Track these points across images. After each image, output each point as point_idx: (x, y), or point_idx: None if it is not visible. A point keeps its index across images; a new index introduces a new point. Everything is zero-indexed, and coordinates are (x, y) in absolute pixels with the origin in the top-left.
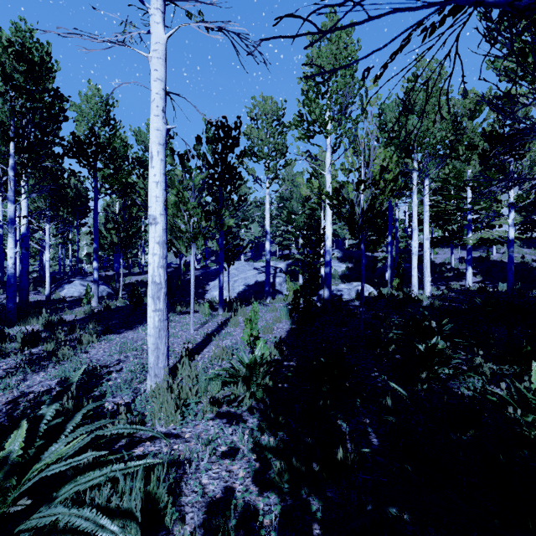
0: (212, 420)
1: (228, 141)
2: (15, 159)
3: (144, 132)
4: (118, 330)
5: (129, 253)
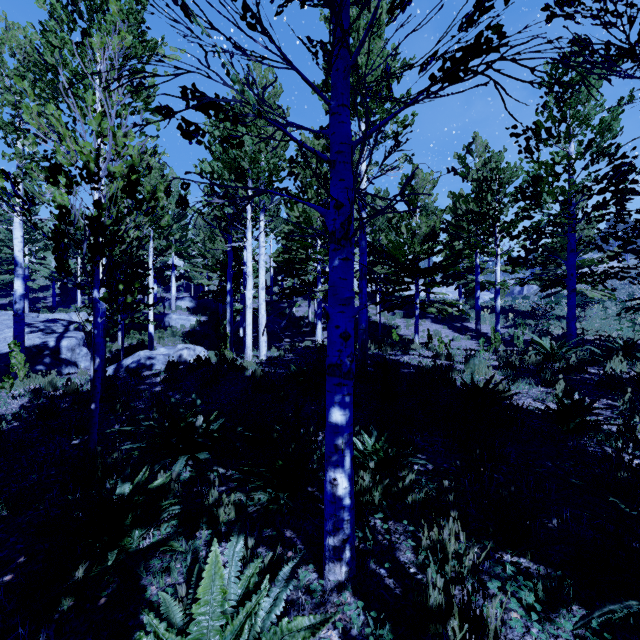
0: None
1: None
2: None
3: None
4: None
5: None
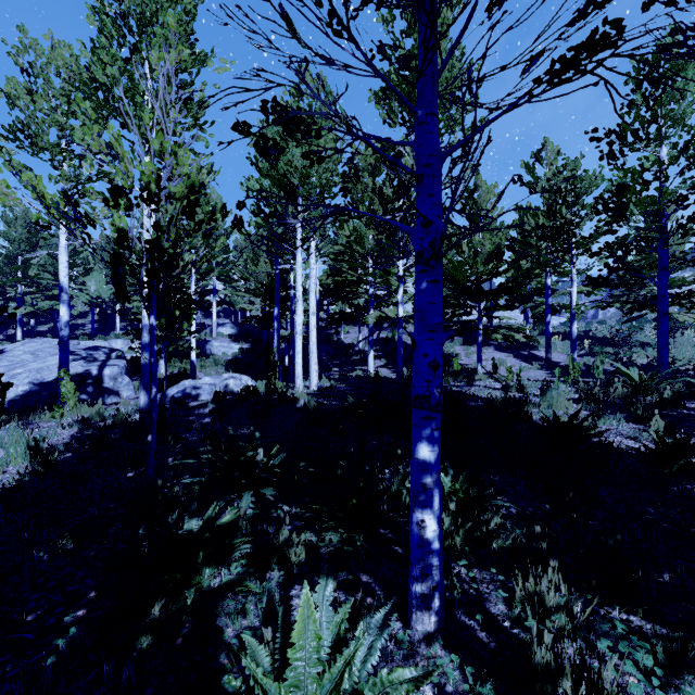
0: None
1: None
2: None
3: None
4: None
5: None
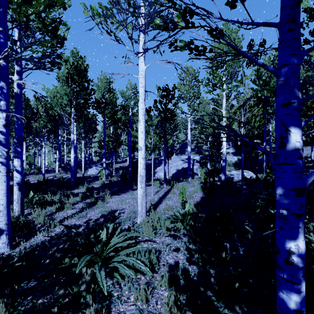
0: (167, 237)
1: (169, 97)
2: (74, 114)
3: (125, 92)
4: (118, 193)
5: (117, 153)
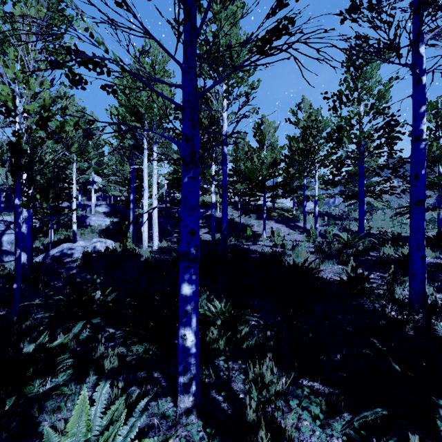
0: None
1: None
2: None
3: None
4: None
5: None
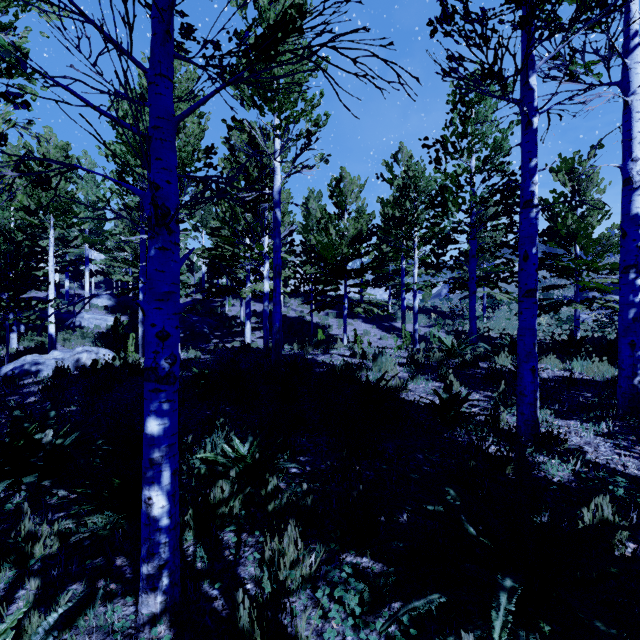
0: None
1: None
2: None
3: None
4: None
5: None
